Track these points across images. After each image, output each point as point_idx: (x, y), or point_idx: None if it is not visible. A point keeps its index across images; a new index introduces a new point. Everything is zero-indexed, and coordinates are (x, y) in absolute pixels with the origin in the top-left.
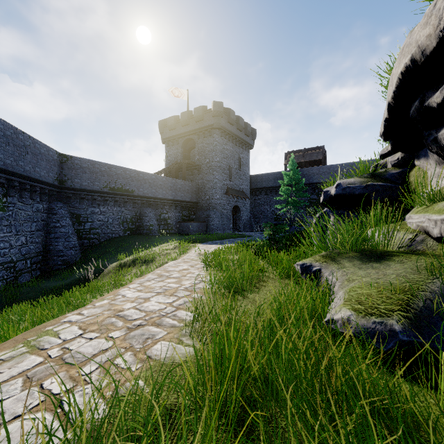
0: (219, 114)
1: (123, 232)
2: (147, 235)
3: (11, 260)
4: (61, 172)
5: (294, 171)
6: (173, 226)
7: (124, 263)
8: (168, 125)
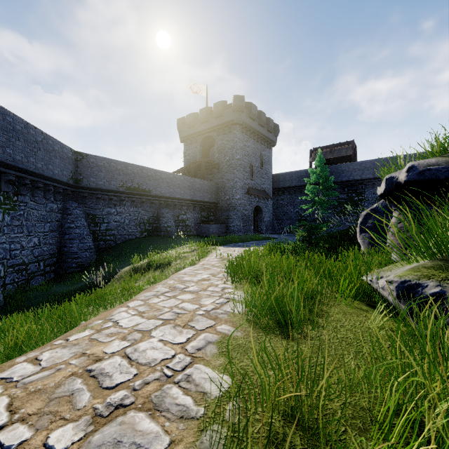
0: (240, 109)
1: (140, 233)
2: (164, 237)
3: (22, 262)
4: (76, 170)
5: (322, 167)
6: (191, 228)
7: (138, 268)
8: (186, 123)
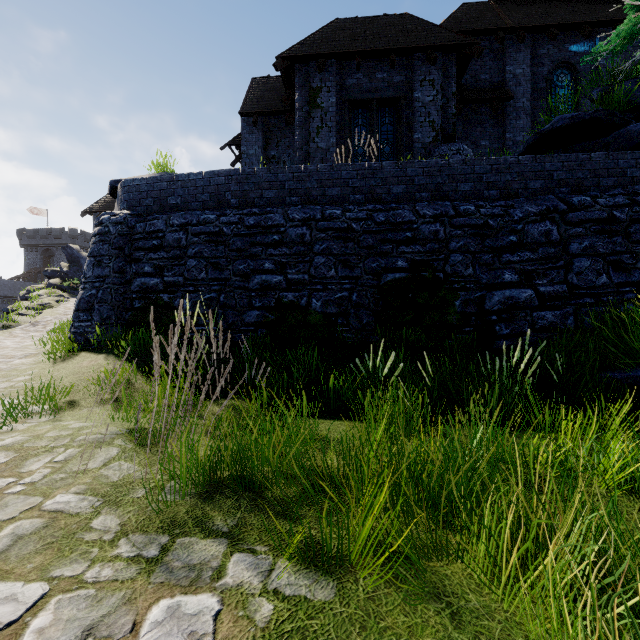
0: (75, 237)
1: None
2: None
3: None
4: None
5: None
6: None
7: None
8: (27, 235)
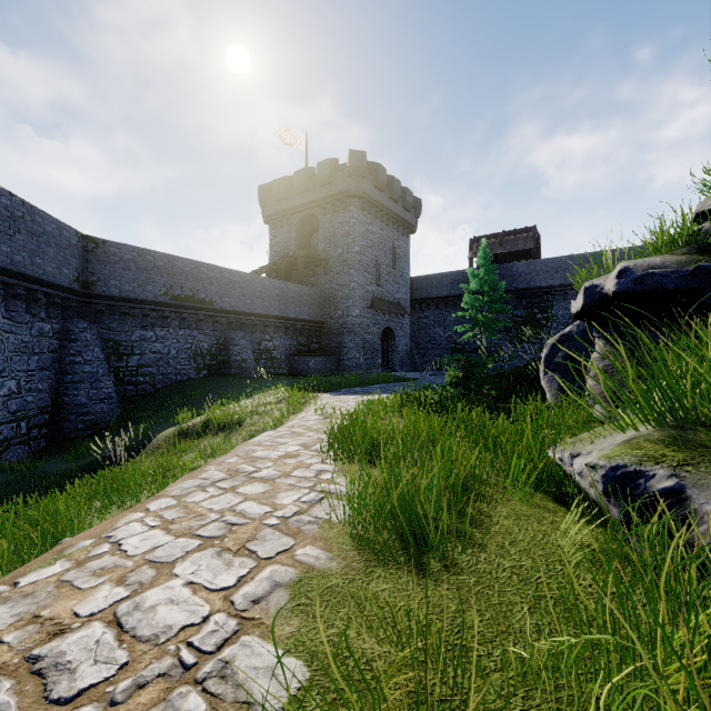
0: (359, 173)
1: (196, 371)
2: (236, 377)
3: None
4: (85, 268)
5: (487, 267)
6: (281, 362)
7: (187, 430)
8: (273, 193)
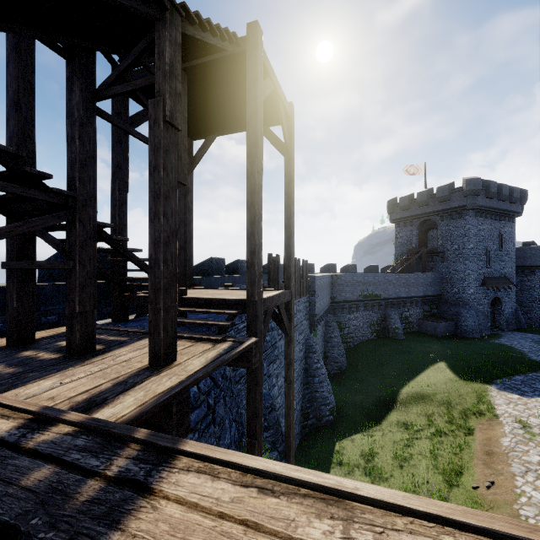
0: (474, 193)
1: (371, 334)
2: (395, 340)
3: None
4: (331, 289)
5: None
6: (413, 324)
7: (415, 395)
8: (400, 206)
